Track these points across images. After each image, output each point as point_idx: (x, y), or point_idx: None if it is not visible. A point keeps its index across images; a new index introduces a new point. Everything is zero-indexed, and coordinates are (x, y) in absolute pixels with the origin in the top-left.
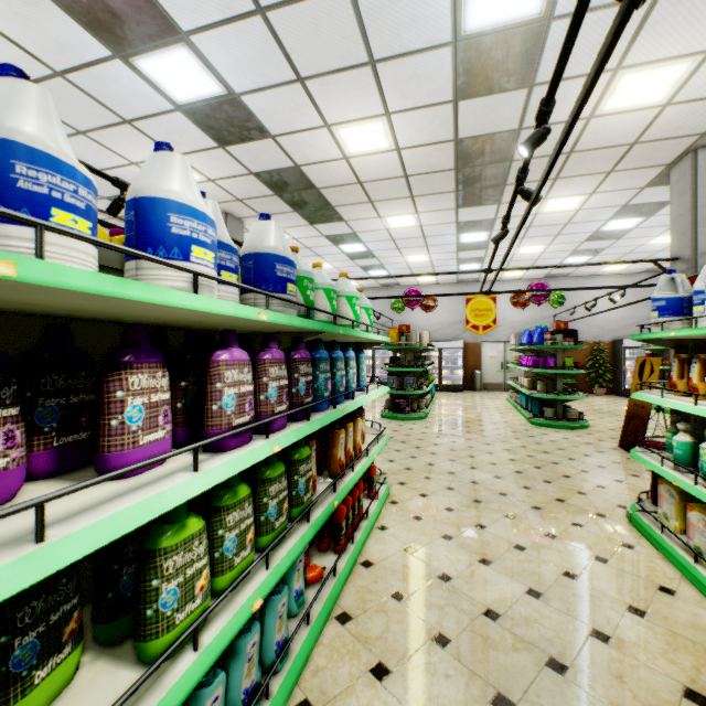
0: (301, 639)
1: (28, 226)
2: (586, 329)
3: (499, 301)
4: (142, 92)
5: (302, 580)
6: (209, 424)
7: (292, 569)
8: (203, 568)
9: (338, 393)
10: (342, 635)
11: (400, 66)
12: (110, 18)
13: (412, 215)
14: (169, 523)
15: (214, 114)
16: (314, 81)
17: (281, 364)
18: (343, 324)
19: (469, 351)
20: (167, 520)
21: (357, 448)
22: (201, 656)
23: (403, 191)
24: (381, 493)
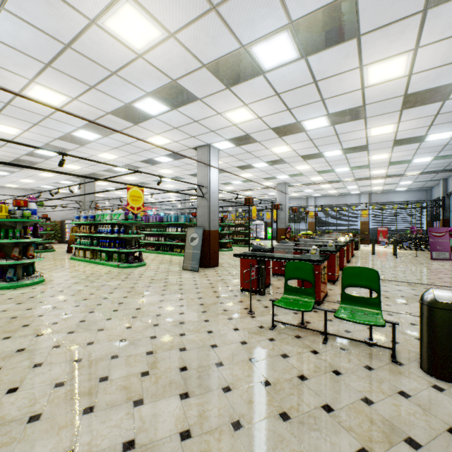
0: None
1: None
2: (50, 215)
3: (0, 197)
4: None
5: None
6: None
7: None
8: None
9: None
10: None
11: (12, 148)
12: None
13: None
14: None
15: None
16: None
17: None
18: None
19: None
20: None
21: None
22: None
23: None
24: None
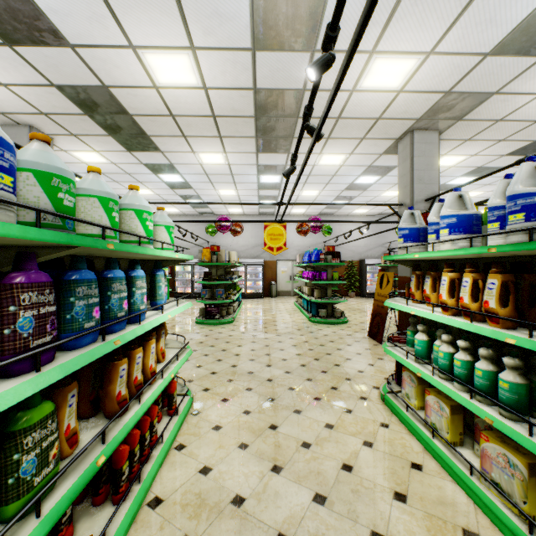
0: None
1: None
2: (344, 252)
3: (288, 230)
4: None
5: None
6: None
7: None
8: None
9: (114, 319)
10: None
11: None
12: None
13: (221, 154)
14: None
15: None
16: None
17: None
18: (131, 240)
19: (267, 267)
20: None
21: (150, 372)
22: None
23: (212, 130)
24: (182, 407)
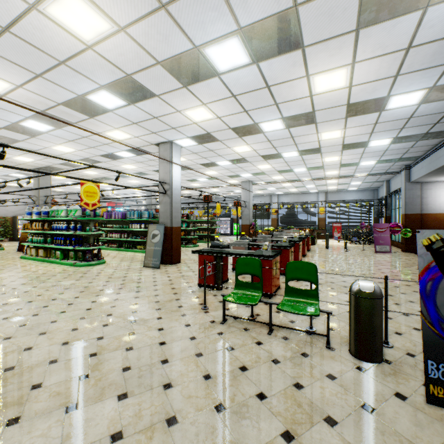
0: None
1: None
2: None
3: None
4: None
5: None
6: None
7: None
8: None
9: None
10: None
11: None
12: None
13: None
14: None
15: None
16: None
17: None
18: None
19: None
20: None
21: None
22: None
23: None
24: None
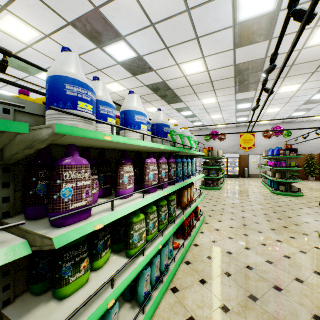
0: (172, 266)
1: (102, 124)
2: (304, 148)
3: (257, 135)
4: (106, 59)
5: (172, 246)
6: (145, 184)
7: (169, 241)
8: (144, 231)
9: (184, 176)
10: (187, 268)
11: (209, 38)
12: (97, 35)
13: (214, 98)
14: (135, 214)
15: (132, 64)
16: (173, 48)
17: (166, 164)
18: (186, 148)
19: (242, 159)
20: (134, 213)
21: (192, 199)
22: (145, 258)
23: (210, 88)
24: (201, 219)
